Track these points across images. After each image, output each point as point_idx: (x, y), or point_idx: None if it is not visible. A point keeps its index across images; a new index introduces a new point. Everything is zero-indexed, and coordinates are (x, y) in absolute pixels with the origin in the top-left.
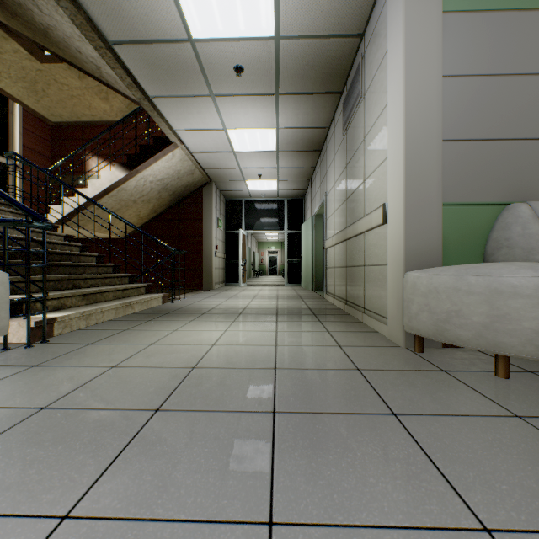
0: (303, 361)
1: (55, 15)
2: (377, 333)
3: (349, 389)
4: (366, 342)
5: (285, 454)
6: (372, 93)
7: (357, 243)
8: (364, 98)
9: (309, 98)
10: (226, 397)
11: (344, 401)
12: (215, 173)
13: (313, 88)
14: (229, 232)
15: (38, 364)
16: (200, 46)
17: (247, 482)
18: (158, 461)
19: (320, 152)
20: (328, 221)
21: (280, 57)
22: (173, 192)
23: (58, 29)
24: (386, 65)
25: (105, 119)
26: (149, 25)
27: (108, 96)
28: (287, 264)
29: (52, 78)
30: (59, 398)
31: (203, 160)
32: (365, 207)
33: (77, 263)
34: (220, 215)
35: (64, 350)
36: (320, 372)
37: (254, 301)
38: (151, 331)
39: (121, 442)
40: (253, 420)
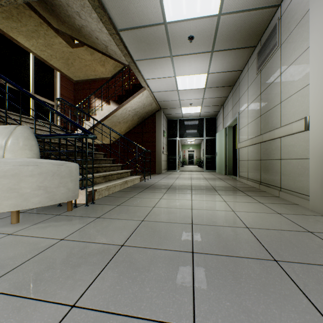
0: (263, 223)
1: (88, 19)
2: (298, 205)
3: (317, 247)
4: (296, 211)
5: (314, 295)
6: (290, 42)
7: (272, 144)
8: (280, 47)
9: (232, 52)
10: (230, 246)
11: (321, 256)
12: (164, 103)
13: (237, 45)
14: (169, 139)
15: (99, 216)
16: (169, 26)
17: (304, 316)
18: (224, 291)
19: (232, 87)
20: (241, 131)
21: (219, 27)
22: (140, 116)
23: (88, 27)
24: (306, 21)
25: (102, 76)
26: (142, 17)
27: (104, 63)
28: (205, 158)
29: (77, 56)
30: (126, 239)
31: (158, 96)
32: (281, 120)
33: (96, 158)
34: (164, 129)
35: (107, 209)
36: (282, 232)
37: (193, 181)
38: (146, 198)
39: (187, 274)
40: (265, 265)
